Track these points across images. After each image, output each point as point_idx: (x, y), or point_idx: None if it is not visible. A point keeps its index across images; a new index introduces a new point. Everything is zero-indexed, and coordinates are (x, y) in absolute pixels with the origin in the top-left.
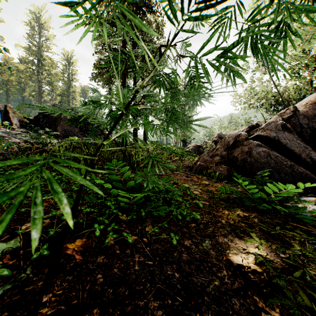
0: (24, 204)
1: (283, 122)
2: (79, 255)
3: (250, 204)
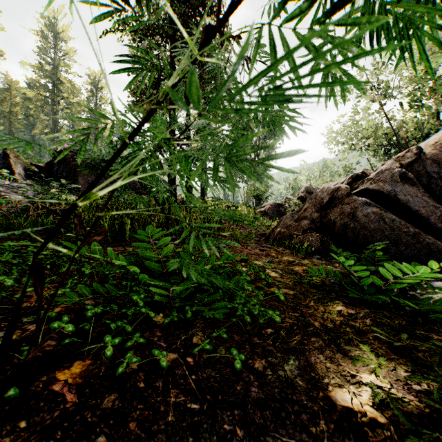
0: (4, 297)
1: (402, 169)
2: (74, 392)
3: (357, 296)
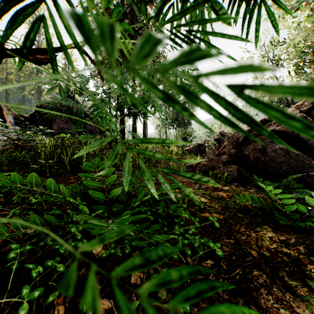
0: None
1: (302, 114)
2: None
3: (286, 222)
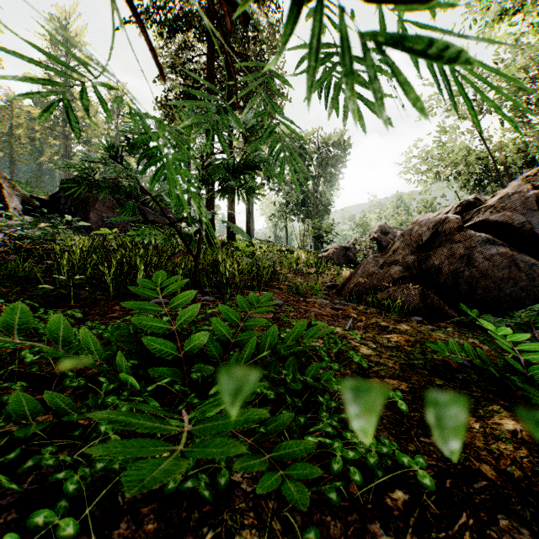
0: None
1: (538, 192)
2: None
3: None
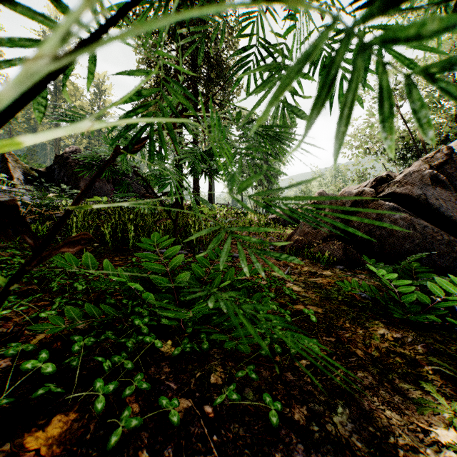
0: None
1: (432, 171)
2: None
3: (403, 316)
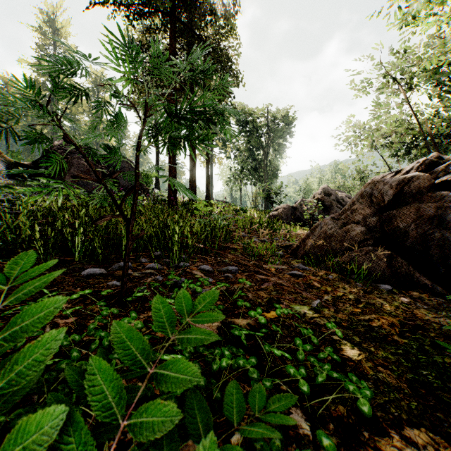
0: None
1: None
2: None
3: None
